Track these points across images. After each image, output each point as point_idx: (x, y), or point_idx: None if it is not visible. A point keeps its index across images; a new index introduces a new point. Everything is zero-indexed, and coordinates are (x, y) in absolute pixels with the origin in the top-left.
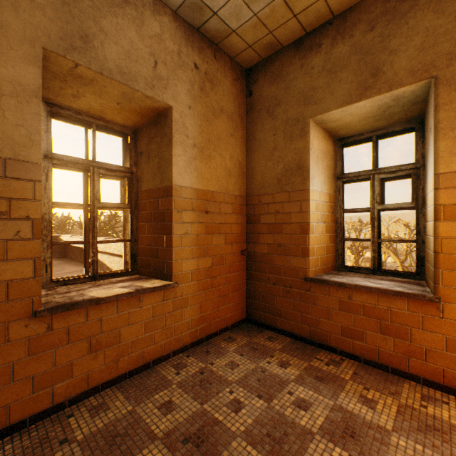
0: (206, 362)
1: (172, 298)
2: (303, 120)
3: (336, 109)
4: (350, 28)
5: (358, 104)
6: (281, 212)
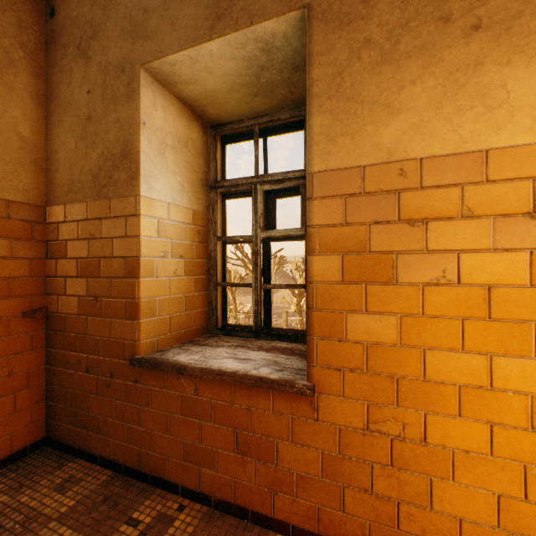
0: None
1: None
2: (130, 68)
3: (178, 51)
4: None
5: (211, 47)
6: (99, 237)
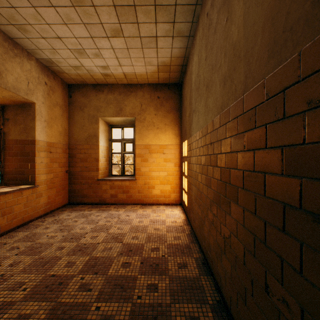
0: (55, 217)
1: (36, 193)
2: (97, 117)
3: (109, 117)
4: (113, 91)
5: (116, 117)
6: (87, 153)
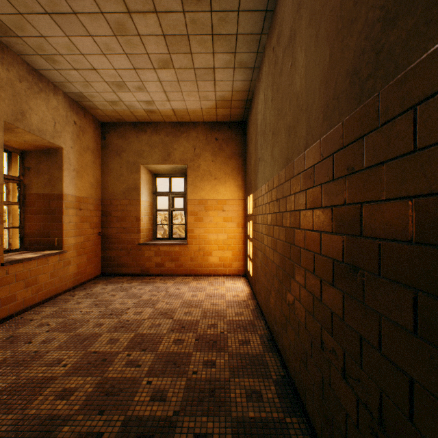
0: (87, 291)
1: (64, 260)
2: (138, 164)
3: (154, 164)
4: (159, 131)
5: (163, 165)
6: (126, 210)
